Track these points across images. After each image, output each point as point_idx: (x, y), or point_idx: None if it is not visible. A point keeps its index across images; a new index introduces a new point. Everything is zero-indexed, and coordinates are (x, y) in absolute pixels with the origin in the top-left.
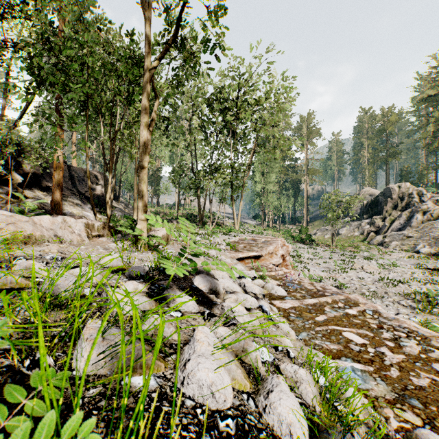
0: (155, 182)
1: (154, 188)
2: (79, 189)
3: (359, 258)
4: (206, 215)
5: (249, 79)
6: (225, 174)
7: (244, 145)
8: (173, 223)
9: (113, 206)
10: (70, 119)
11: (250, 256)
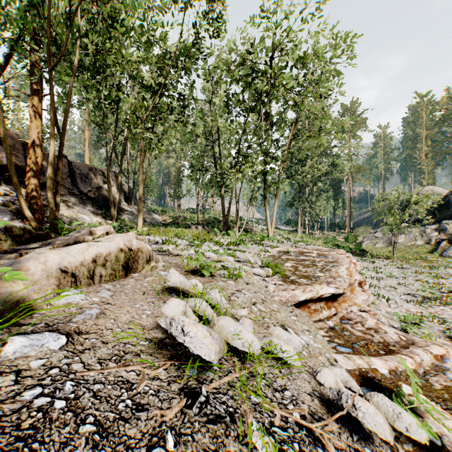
0: (176, 184)
1: (175, 191)
2: (81, 188)
3: (446, 279)
4: (232, 220)
5: (290, 31)
6: (256, 164)
7: (280, 130)
8: (192, 228)
9: (123, 208)
10: (61, 98)
11: (320, 296)
